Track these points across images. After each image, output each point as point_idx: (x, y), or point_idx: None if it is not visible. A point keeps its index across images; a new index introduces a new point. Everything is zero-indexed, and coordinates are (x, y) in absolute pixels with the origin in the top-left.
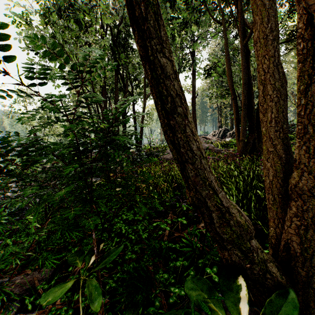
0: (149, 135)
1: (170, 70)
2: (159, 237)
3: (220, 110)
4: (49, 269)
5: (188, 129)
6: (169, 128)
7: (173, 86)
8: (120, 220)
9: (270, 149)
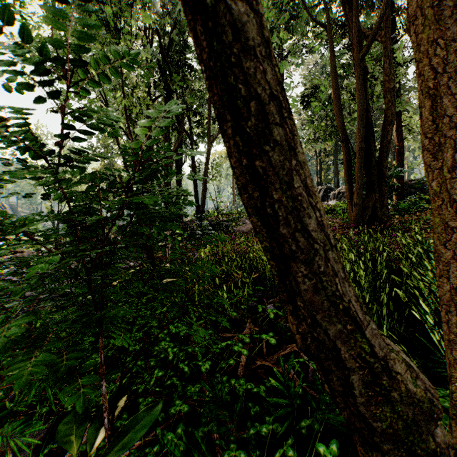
0: (215, 196)
1: (256, 33)
2: (230, 366)
3: (319, 160)
4: (35, 433)
5: (297, 181)
6: (253, 177)
7: (262, 75)
8: (168, 332)
9: (453, 223)
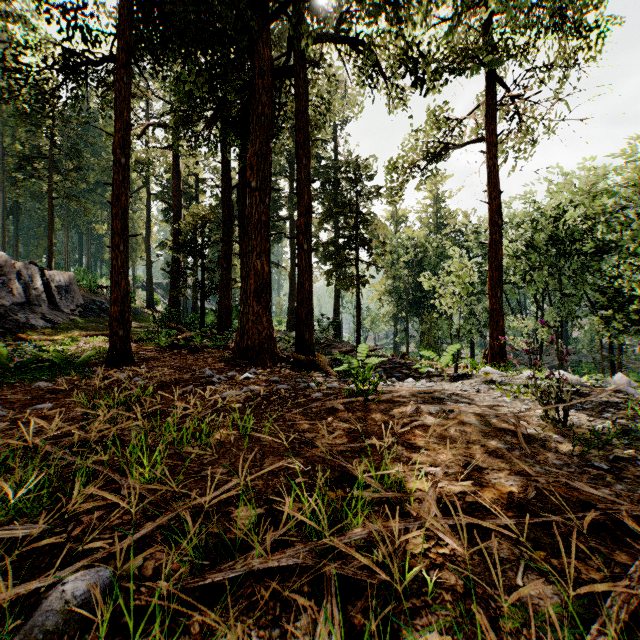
0: None
1: None
2: None
3: None
4: None
5: None
6: None
7: None
8: None
9: None
